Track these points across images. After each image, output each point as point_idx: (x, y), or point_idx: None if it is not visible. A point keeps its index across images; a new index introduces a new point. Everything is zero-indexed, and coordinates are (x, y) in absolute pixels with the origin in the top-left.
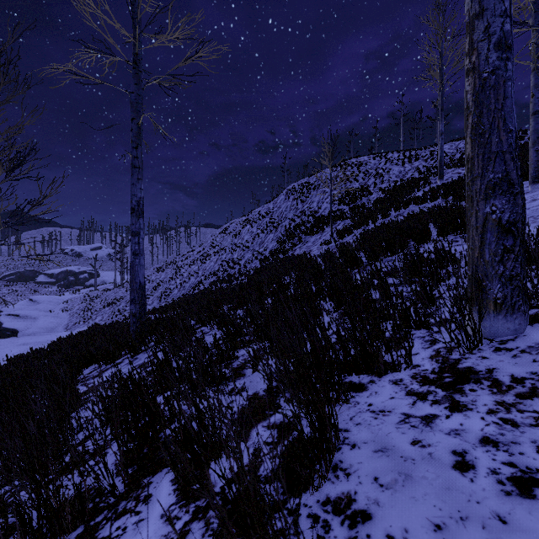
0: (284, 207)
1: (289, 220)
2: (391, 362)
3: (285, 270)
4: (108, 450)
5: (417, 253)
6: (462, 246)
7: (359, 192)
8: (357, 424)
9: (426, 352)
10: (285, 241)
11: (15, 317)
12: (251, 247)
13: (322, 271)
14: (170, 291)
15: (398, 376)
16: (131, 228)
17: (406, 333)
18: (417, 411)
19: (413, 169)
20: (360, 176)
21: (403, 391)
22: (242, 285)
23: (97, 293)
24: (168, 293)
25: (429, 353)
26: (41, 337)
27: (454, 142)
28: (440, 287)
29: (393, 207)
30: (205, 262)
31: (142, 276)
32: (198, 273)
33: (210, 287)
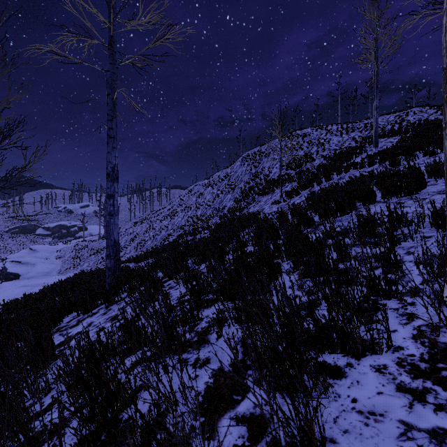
0: (240, 172)
1: (244, 182)
2: (366, 340)
3: (242, 227)
4: (66, 429)
5: (368, 214)
6: (416, 209)
7: (303, 159)
8: (344, 432)
9: (406, 330)
10: (241, 200)
11: (18, 264)
12: (212, 205)
13: (278, 230)
14: (145, 242)
15: (380, 360)
16: (107, 191)
17: (383, 309)
18: (418, 419)
19: (350, 139)
20: (304, 145)
21: (392, 384)
22: (205, 240)
23: (84, 243)
24: (142, 244)
25: (409, 331)
26: (38, 280)
27: (385, 116)
28: (398, 250)
29: (335, 171)
30: (174, 218)
31: (117, 234)
32: (168, 227)
33: (177, 239)
